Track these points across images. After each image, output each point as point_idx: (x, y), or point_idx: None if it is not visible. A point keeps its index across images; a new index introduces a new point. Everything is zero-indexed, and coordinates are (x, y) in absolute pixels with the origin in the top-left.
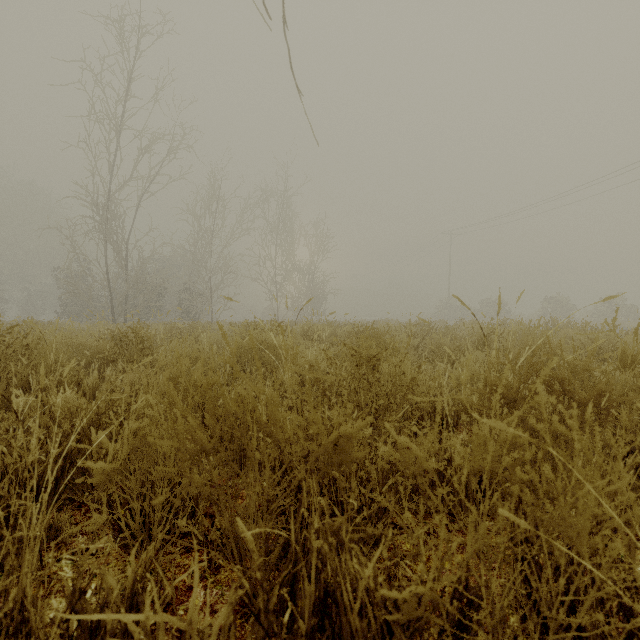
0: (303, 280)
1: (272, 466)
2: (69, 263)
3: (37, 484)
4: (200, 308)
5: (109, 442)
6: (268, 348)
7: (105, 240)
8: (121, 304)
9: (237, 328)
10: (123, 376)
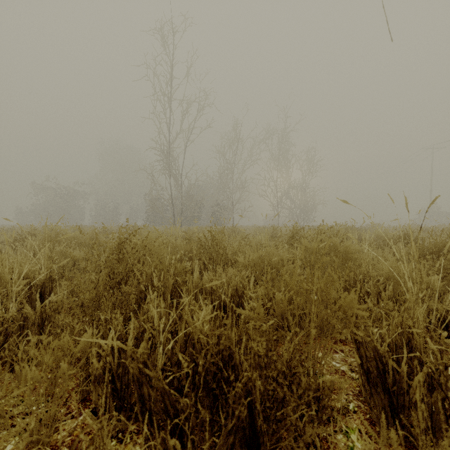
0: (297, 195)
1: None
2: (151, 190)
3: None
4: (226, 217)
5: None
6: (334, 253)
7: (170, 174)
8: (179, 215)
9: (261, 231)
10: (213, 274)
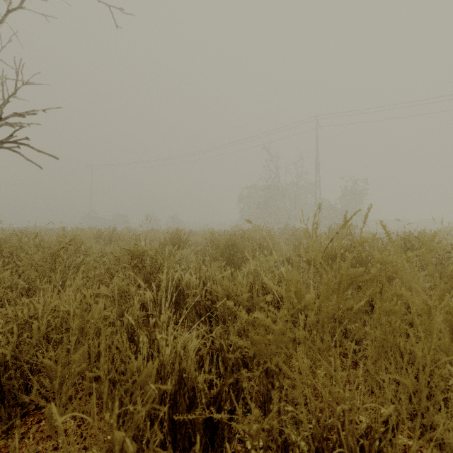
0: None
1: None
2: None
3: None
4: None
5: None
6: None
7: None
8: None
9: None
10: None
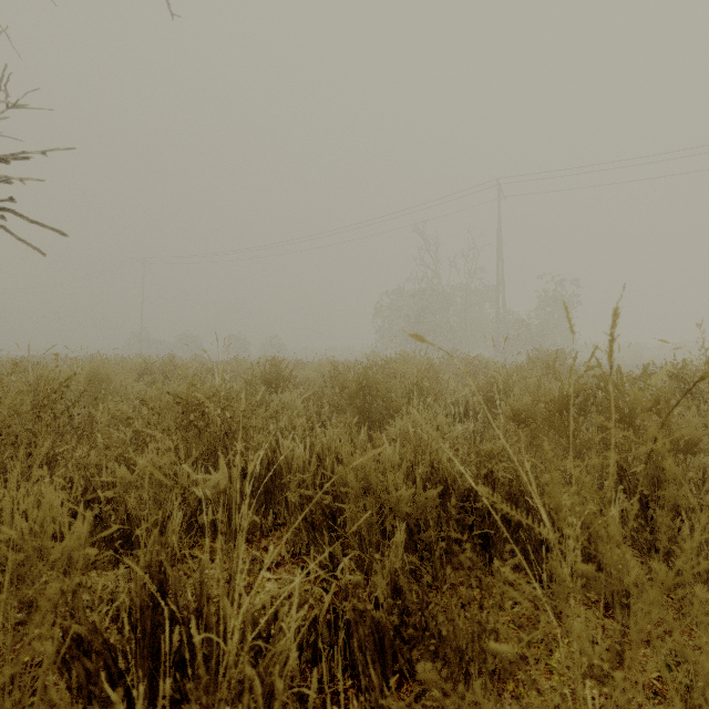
0: None
1: None
2: None
3: None
4: None
5: None
6: None
7: None
8: None
9: None
10: None
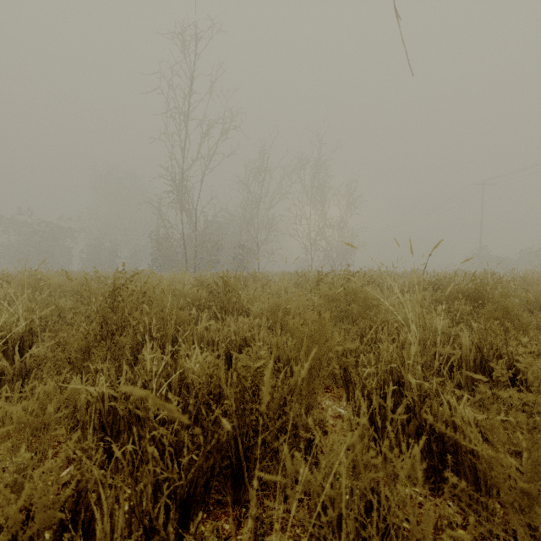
0: (333, 235)
1: (516, 510)
2: (158, 227)
3: (187, 492)
4: (249, 260)
5: (308, 473)
6: (355, 299)
7: (181, 209)
8: (192, 258)
9: (288, 277)
10: (222, 324)
